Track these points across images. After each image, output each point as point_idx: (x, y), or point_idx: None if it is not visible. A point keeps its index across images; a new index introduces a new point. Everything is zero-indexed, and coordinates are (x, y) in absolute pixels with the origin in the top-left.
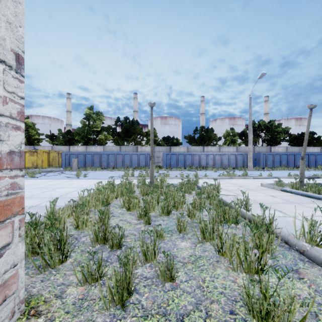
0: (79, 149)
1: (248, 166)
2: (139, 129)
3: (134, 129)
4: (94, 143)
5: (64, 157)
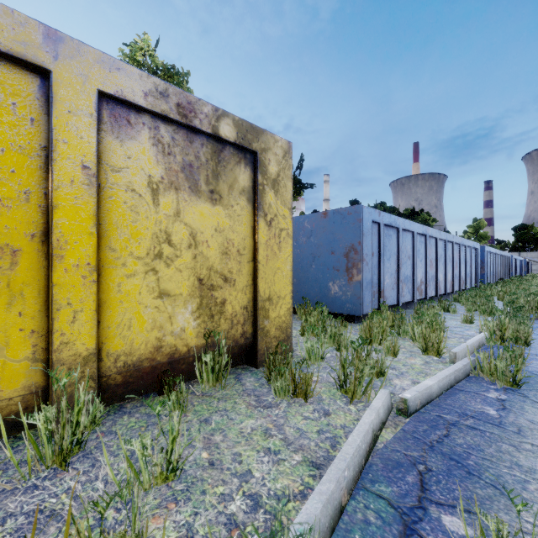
0: None
1: None
2: None
3: None
4: None
5: (369, 242)
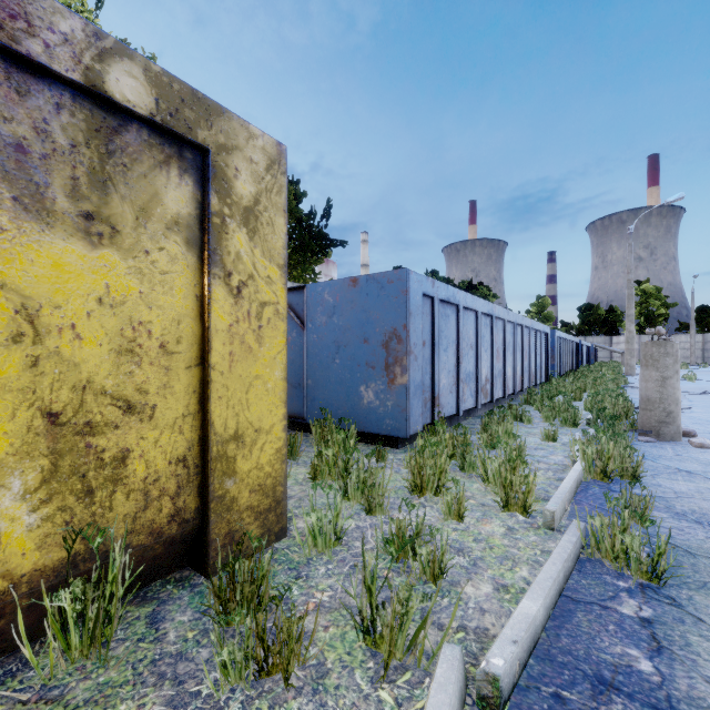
0: None
1: (629, 367)
2: None
3: None
4: None
5: (419, 325)
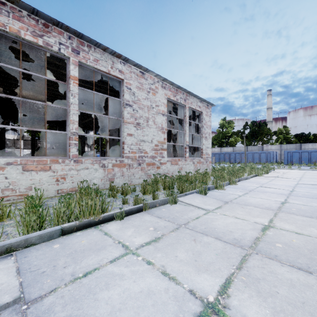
0: (215, 150)
1: None
2: (267, 129)
3: (261, 130)
4: (226, 144)
5: None
